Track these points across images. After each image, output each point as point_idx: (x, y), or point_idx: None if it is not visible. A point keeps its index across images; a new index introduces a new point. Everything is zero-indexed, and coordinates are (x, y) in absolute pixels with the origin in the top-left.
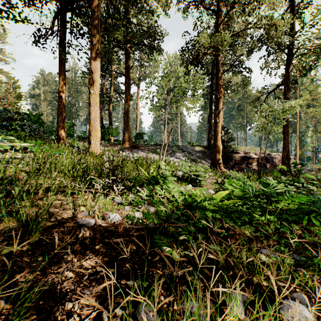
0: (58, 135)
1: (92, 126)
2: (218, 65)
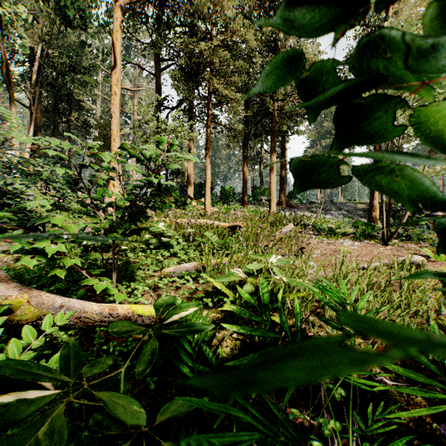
0: (243, 201)
1: (271, 196)
2: None
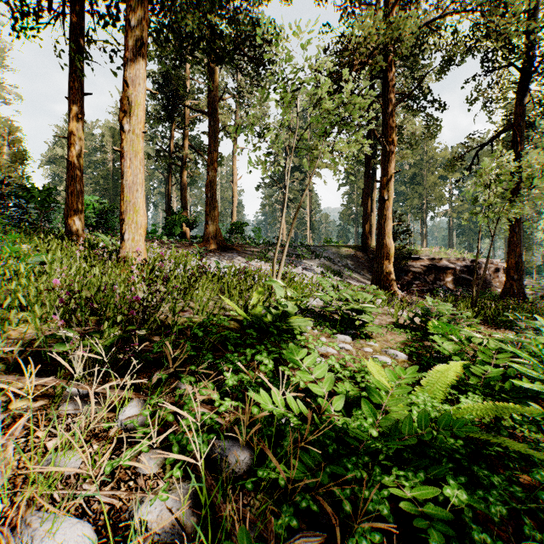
0: (67, 223)
1: (126, 201)
2: (386, 88)
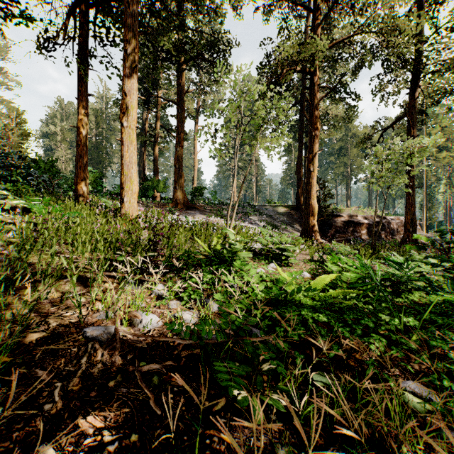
0: (77, 189)
1: (125, 175)
2: (312, 87)
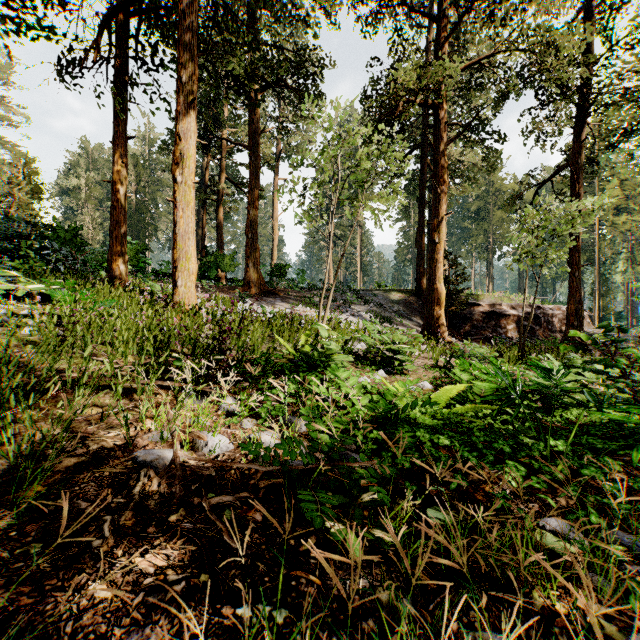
0: (111, 268)
1: (179, 249)
2: (437, 126)
